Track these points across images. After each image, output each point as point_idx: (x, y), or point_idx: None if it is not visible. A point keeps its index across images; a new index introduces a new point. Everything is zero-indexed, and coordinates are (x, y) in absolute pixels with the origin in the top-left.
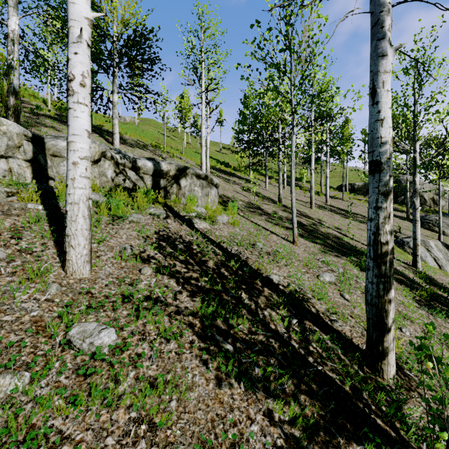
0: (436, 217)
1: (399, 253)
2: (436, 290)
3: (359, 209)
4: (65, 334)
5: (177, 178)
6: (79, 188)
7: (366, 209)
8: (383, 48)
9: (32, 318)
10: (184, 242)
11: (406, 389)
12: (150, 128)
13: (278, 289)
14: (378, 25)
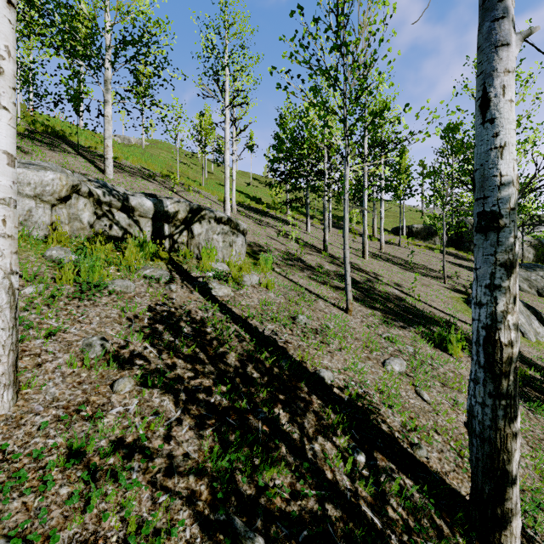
0: None
1: None
2: (528, 371)
3: (419, 258)
4: None
5: (189, 223)
6: None
7: (428, 257)
8: (502, 34)
9: None
10: (193, 322)
11: None
12: (162, 152)
13: (333, 394)
14: None
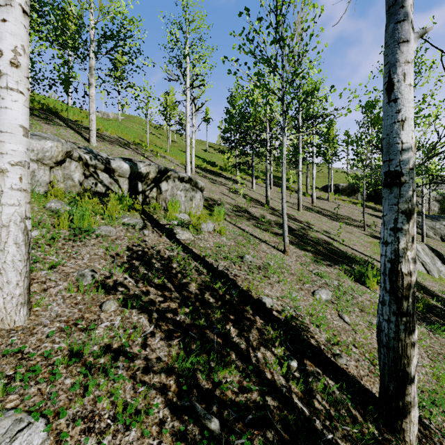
0: (418, 219)
1: None
2: (431, 301)
3: (344, 210)
4: None
5: (158, 181)
6: (9, 205)
7: (351, 210)
8: (403, 33)
9: None
10: (162, 259)
11: None
12: (134, 125)
13: (272, 316)
14: (397, 5)
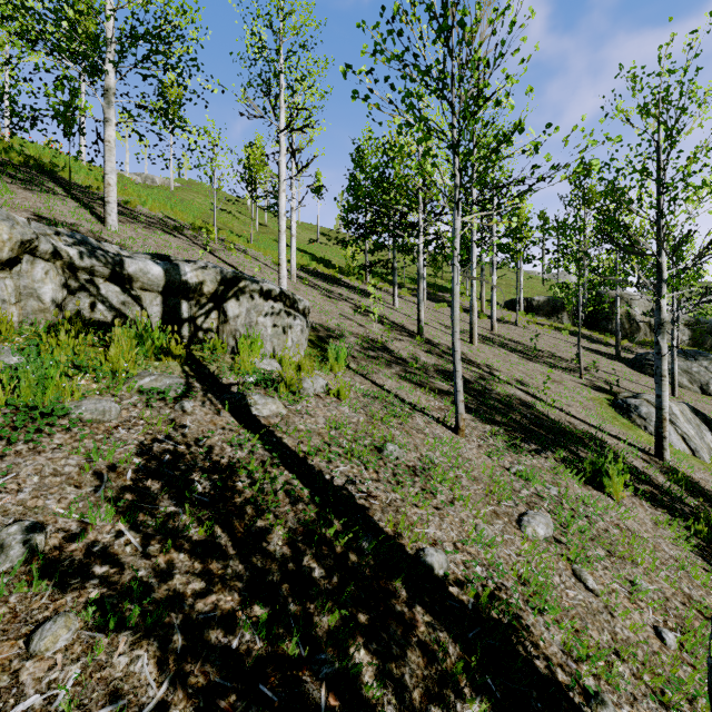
0: None
1: (626, 428)
2: None
3: (544, 341)
4: None
5: (220, 299)
6: None
7: (554, 341)
8: None
9: None
10: (214, 469)
11: None
12: (197, 197)
13: (448, 599)
14: None
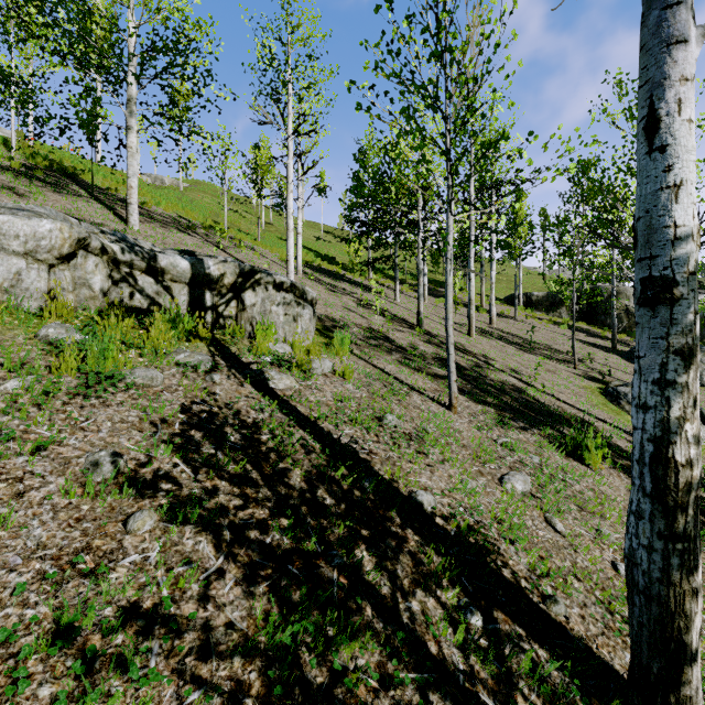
0: None
1: (614, 414)
2: None
3: (541, 335)
4: None
5: (239, 290)
6: None
7: (552, 335)
8: (677, 26)
9: None
10: (243, 426)
11: None
12: (205, 196)
13: (434, 527)
14: None
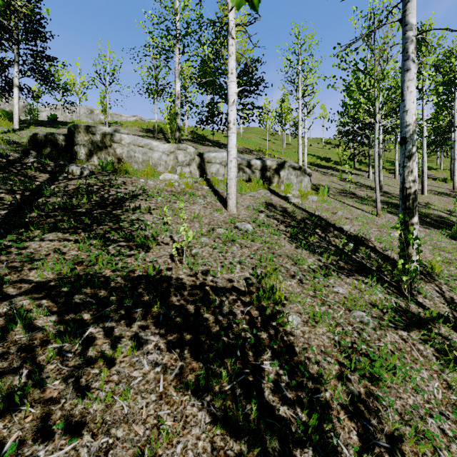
0: None
1: None
2: None
3: None
4: (234, 225)
5: (278, 170)
6: (233, 172)
7: None
8: (407, 65)
9: (222, 220)
10: (282, 207)
11: (426, 281)
12: (253, 135)
13: (346, 233)
14: (404, 51)
